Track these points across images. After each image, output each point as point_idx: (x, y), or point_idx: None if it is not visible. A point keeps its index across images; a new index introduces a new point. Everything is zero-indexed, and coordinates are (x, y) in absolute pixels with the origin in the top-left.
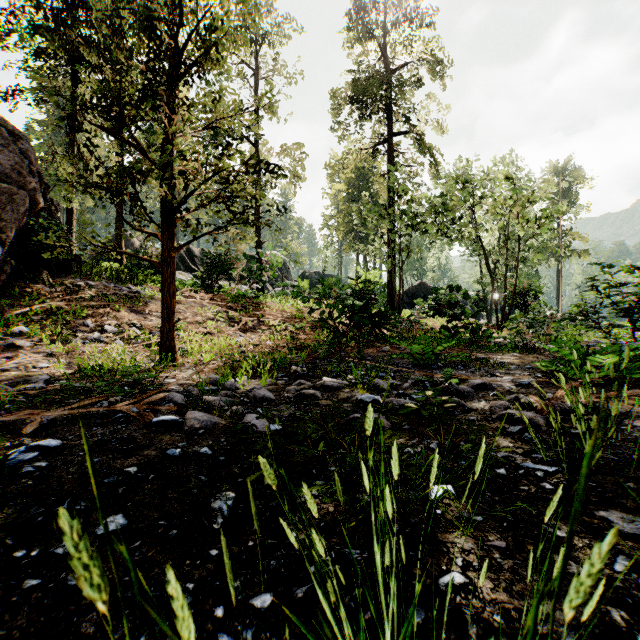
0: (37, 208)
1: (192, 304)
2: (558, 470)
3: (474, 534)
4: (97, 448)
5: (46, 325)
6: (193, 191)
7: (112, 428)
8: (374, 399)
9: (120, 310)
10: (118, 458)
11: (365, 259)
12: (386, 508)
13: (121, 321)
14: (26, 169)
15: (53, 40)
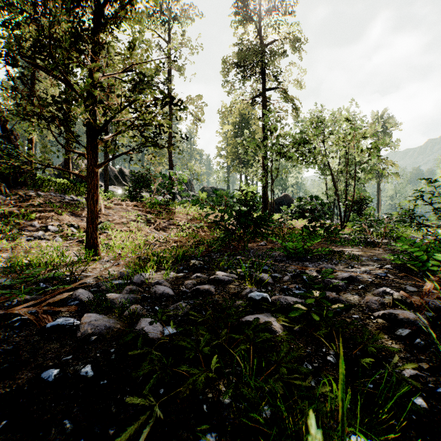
0: None
1: (119, 209)
2: None
3: None
4: None
5: None
6: (111, 118)
7: (3, 335)
8: (263, 297)
9: (62, 214)
10: None
11: (246, 178)
12: None
13: (62, 222)
14: None
15: None
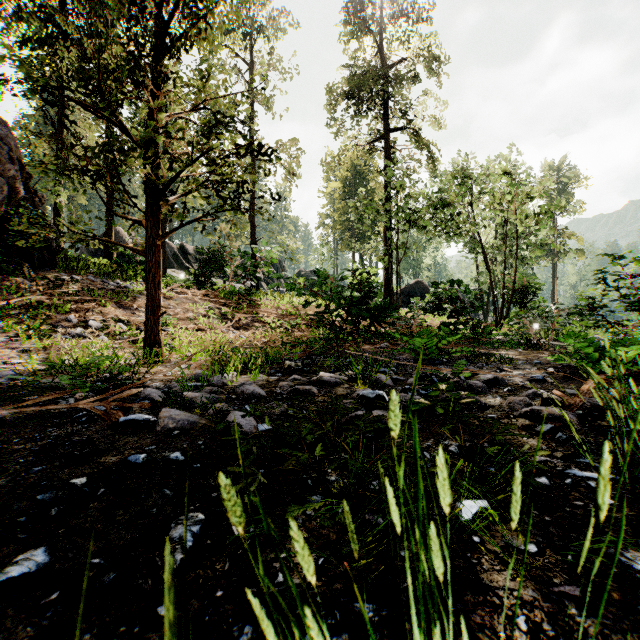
0: (17, 197)
1: (183, 300)
2: (614, 479)
3: (531, 574)
4: (44, 453)
5: (25, 320)
6: (179, 173)
7: (70, 429)
8: (378, 395)
9: (106, 305)
10: (66, 466)
11: (361, 258)
12: (431, 563)
13: (107, 316)
14: (5, 156)
15: (25, 7)
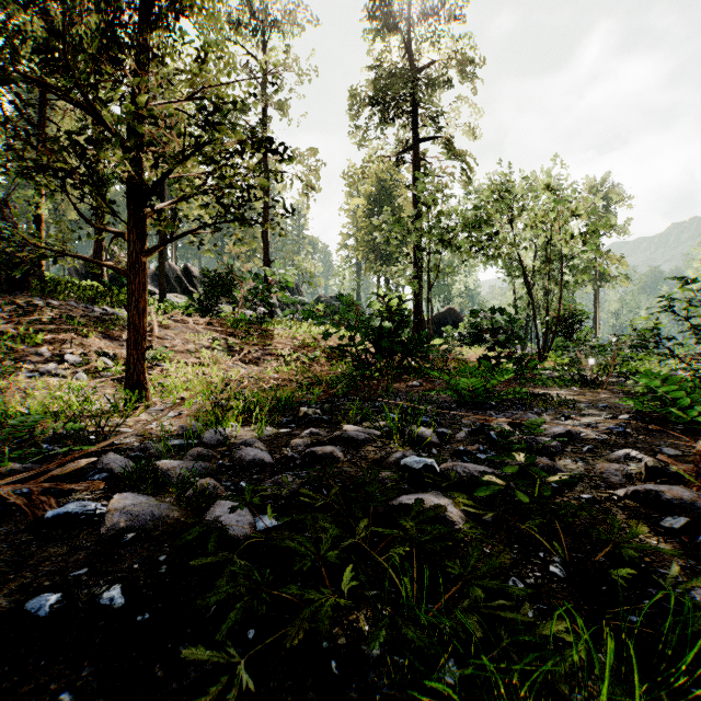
0: None
1: (183, 329)
2: None
3: None
4: None
5: None
6: (168, 172)
7: None
8: (426, 464)
9: (89, 336)
10: None
11: (387, 283)
12: None
13: (89, 349)
14: None
15: None
